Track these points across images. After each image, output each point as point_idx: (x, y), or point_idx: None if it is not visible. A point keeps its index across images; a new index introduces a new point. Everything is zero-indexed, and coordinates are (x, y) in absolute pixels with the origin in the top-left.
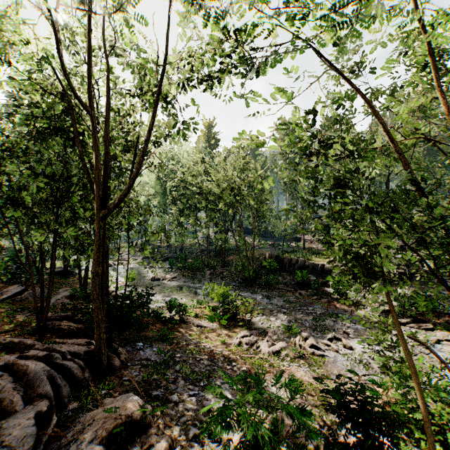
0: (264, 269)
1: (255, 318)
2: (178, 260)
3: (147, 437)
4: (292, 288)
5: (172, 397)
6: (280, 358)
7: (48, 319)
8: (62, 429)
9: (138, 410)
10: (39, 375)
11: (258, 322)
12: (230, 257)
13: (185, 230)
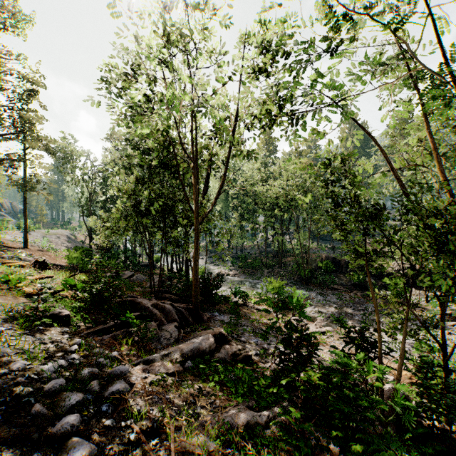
0: (320, 270)
1: (307, 309)
2: (238, 260)
3: (231, 344)
4: (348, 289)
5: (241, 339)
6: (324, 337)
7: (156, 292)
8: (186, 336)
9: (225, 330)
10: (170, 311)
11: (309, 312)
12: (287, 259)
13: (245, 232)
